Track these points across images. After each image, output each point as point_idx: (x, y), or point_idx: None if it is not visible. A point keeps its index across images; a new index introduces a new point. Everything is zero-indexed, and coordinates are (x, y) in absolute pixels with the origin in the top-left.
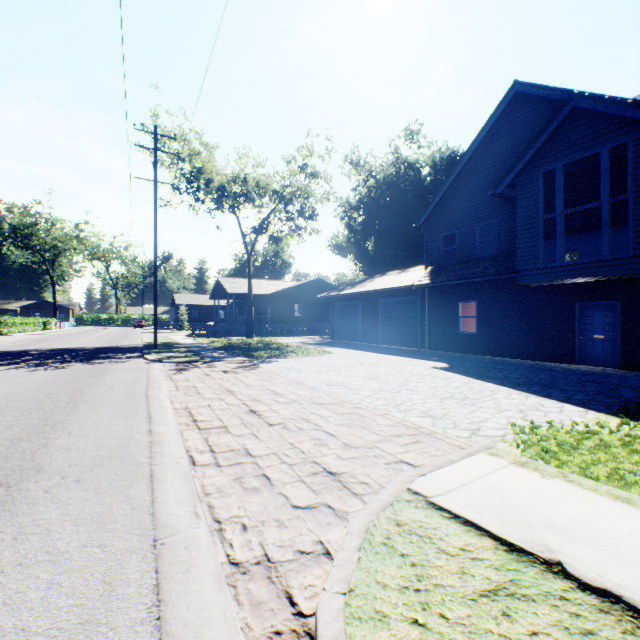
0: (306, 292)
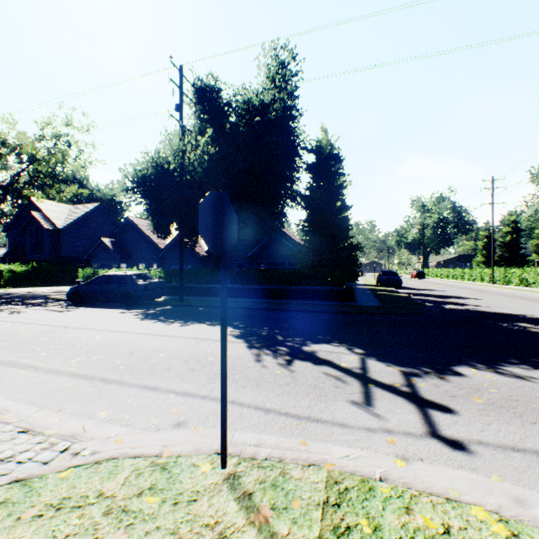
0: None
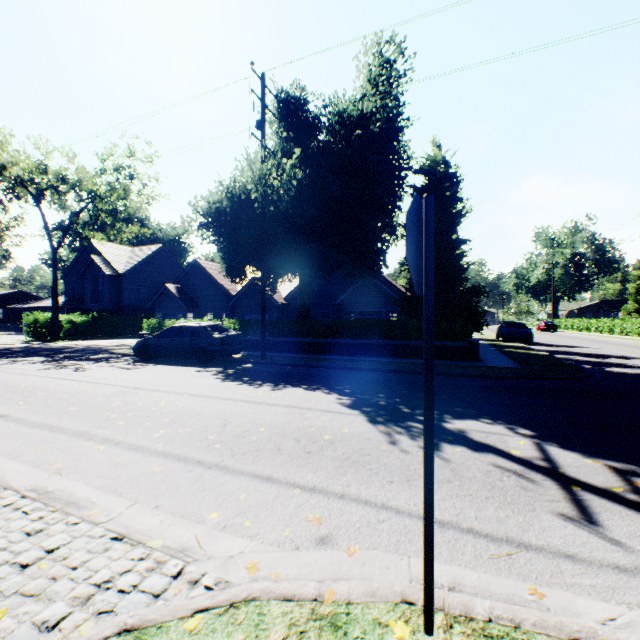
0: (9, 300)
